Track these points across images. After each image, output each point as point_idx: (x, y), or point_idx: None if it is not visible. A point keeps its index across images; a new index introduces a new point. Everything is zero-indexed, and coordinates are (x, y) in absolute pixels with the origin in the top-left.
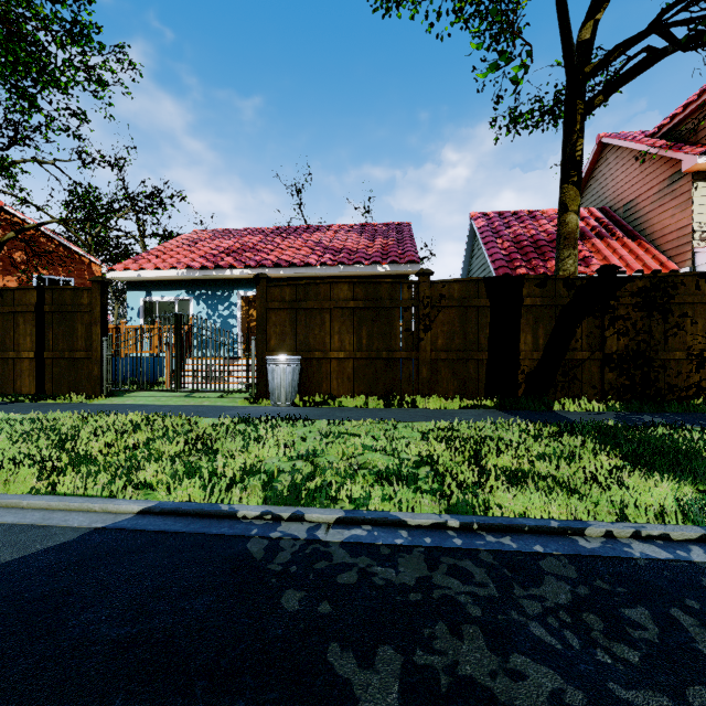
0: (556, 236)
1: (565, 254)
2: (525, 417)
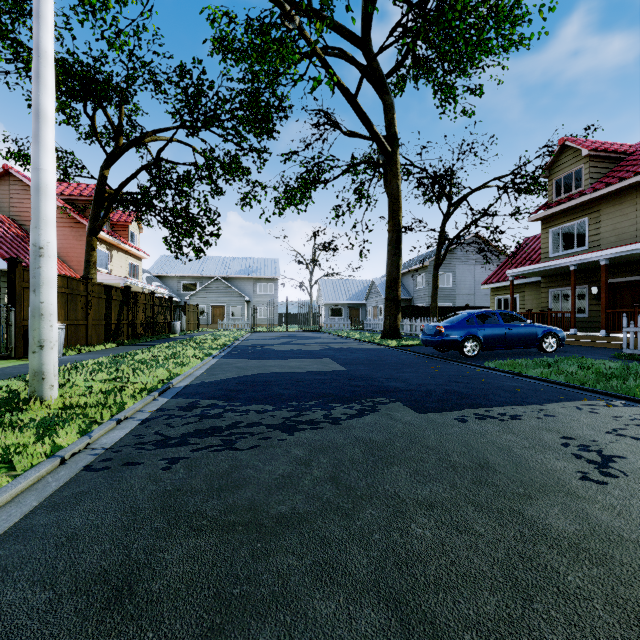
0: (87, 260)
1: (94, 271)
2: (143, 345)
